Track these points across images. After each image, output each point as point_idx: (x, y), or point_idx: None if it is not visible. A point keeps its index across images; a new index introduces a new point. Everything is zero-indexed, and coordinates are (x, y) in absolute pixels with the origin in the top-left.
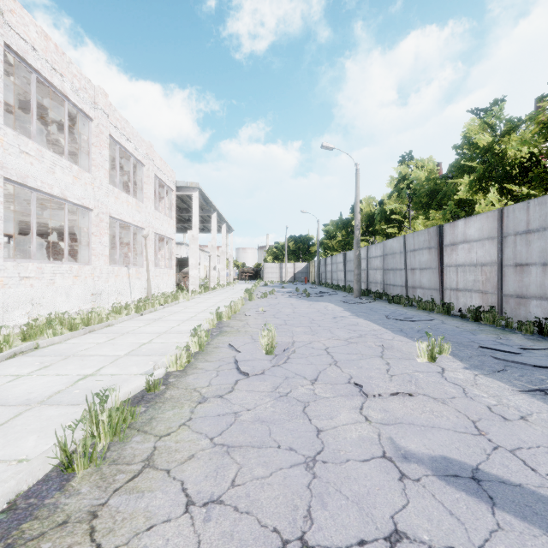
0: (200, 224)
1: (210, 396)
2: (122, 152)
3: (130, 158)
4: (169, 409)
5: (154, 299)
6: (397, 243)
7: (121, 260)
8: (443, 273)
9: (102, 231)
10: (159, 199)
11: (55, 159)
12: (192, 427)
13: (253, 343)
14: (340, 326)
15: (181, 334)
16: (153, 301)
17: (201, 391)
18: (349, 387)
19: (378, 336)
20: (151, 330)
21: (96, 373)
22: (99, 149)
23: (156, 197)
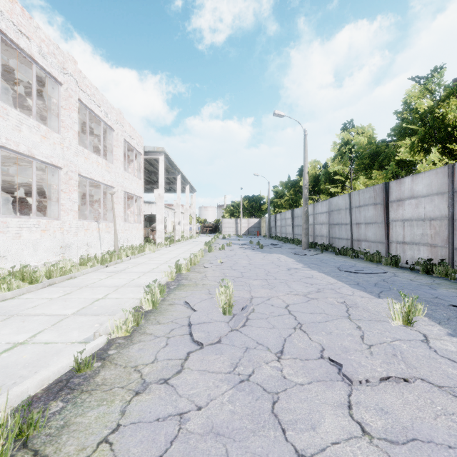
0: (167, 185)
1: (152, 379)
2: (94, 118)
3: (100, 123)
4: (93, 406)
5: (122, 251)
6: (343, 200)
7: (95, 216)
8: (389, 227)
9: (71, 188)
10: (129, 162)
11: (21, 118)
12: (115, 448)
13: (209, 300)
14: (296, 279)
15: (138, 288)
16: (120, 253)
17: (143, 372)
18: (324, 365)
19: (336, 291)
20: (111, 282)
21: (28, 341)
22: (68, 111)
23: (125, 159)
